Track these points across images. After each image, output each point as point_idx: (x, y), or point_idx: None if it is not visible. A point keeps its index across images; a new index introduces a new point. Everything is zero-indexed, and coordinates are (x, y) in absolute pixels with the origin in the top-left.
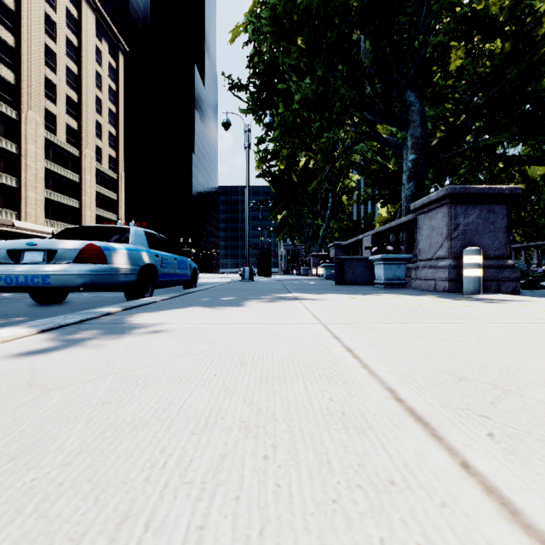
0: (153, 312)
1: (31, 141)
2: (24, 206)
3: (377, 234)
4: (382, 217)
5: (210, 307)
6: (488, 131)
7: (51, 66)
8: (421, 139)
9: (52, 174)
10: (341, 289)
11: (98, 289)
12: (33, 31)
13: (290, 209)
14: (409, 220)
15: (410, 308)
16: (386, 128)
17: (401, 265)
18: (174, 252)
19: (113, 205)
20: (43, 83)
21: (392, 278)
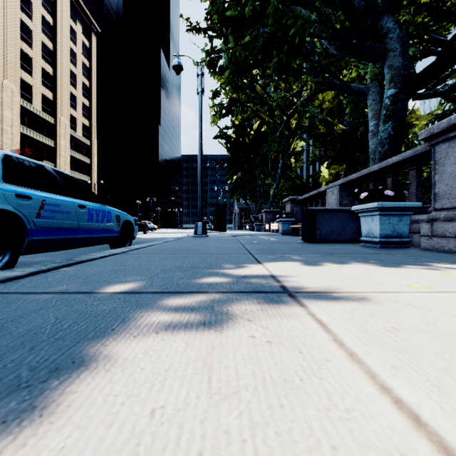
0: None
1: (7, 108)
2: None
3: (347, 183)
4: (325, 179)
5: None
6: None
7: (27, 41)
8: (403, 69)
9: (28, 139)
10: (326, 250)
11: None
12: (9, 8)
13: (244, 170)
14: (404, 158)
15: None
16: (333, 93)
17: (403, 216)
18: (86, 197)
19: (87, 168)
20: (18, 56)
21: (390, 235)
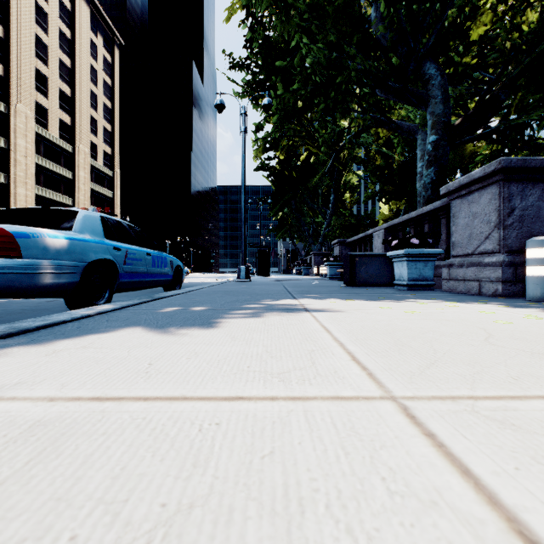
0: (38, 347)
1: (20, 135)
2: (13, 203)
3: (391, 228)
4: (384, 215)
5: (162, 330)
6: (517, 111)
7: (43, 59)
8: (444, 117)
9: (43, 170)
10: (357, 291)
11: (3, 295)
12: (23, 21)
13: (290, 206)
14: (435, 208)
15: (510, 333)
16: None
17: (428, 262)
18: (149, 246)
19: (109, 203)
20: (33, 76)
21: (417, 279)
